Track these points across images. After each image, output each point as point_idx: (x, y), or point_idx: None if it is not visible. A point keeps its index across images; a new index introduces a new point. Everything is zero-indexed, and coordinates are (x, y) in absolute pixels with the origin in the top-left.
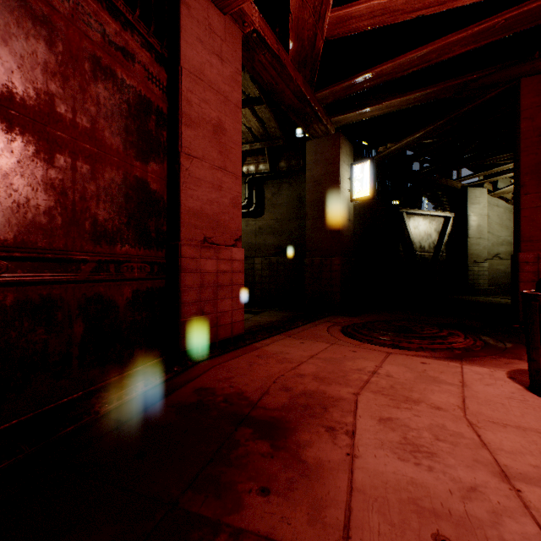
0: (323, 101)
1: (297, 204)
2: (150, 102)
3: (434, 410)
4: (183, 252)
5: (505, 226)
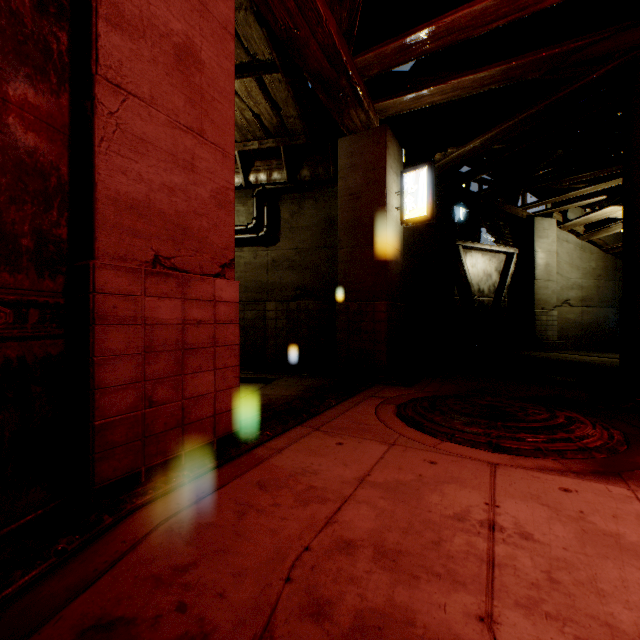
0: (365, 71)
1: (325, 227)
2: None
3: None
4: (101, 281)
5: (575, 267)
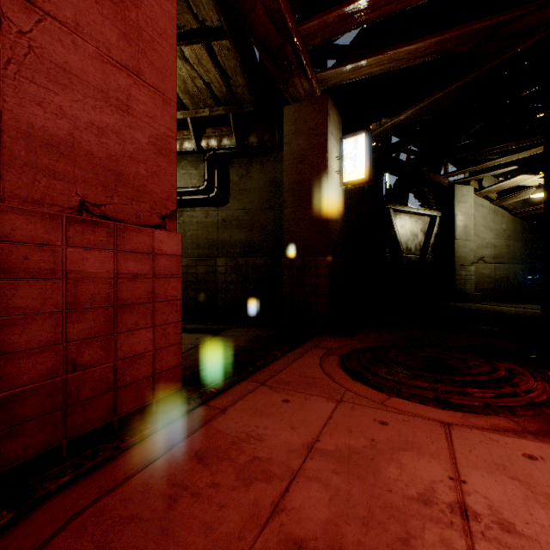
0: (308, 40)
1: (271, 189)
2: None
3: None
4: (7, 227)
5: (489, 228)
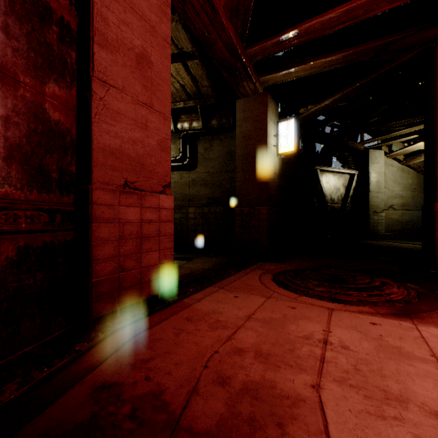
0: (253, 58)
1: (227, 158)
2: (50, 8)
3: (435, 421)
4: (96, 197)
5: (397, 183)
